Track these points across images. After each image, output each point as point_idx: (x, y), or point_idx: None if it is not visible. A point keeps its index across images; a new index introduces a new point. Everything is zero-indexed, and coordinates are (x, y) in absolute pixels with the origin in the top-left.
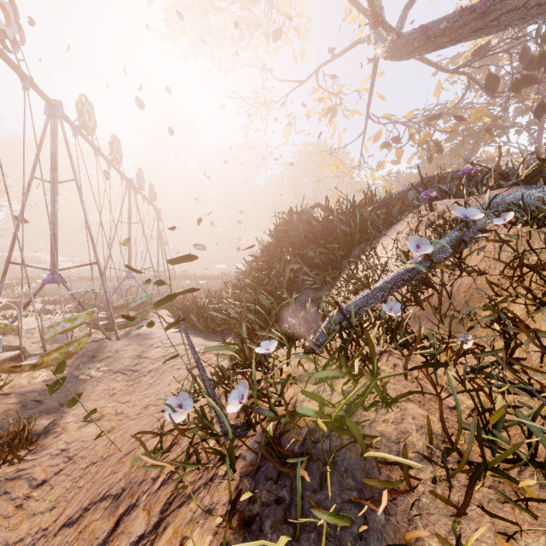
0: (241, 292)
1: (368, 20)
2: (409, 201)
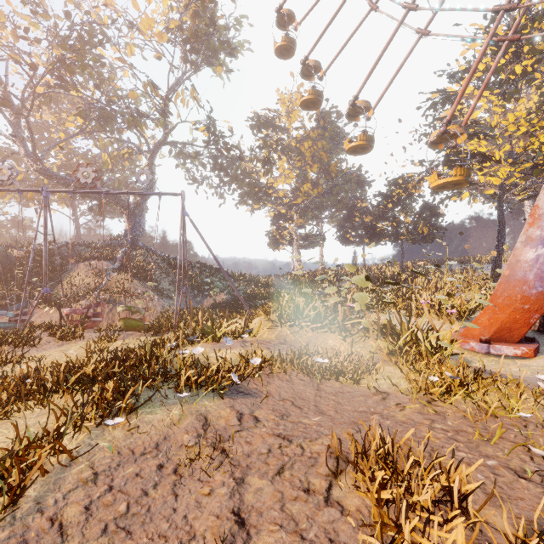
0: (2, 292)
1: (14, 131)
2: (64, 252)
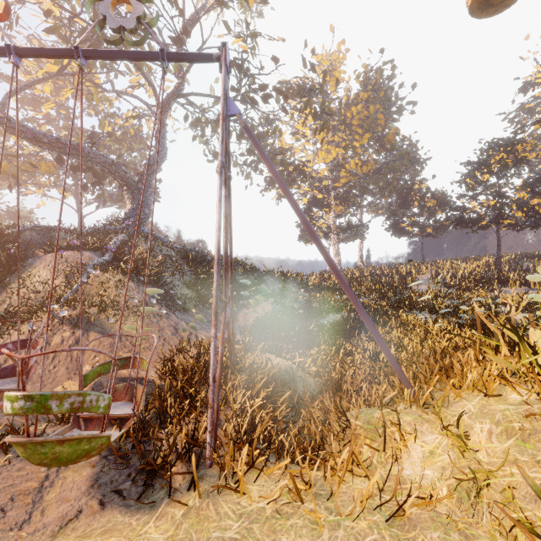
0: None
1: None
2: (29, 239)
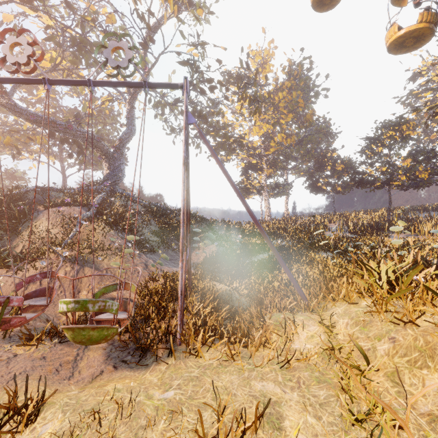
0: None
1: None
2: (32, 198)
